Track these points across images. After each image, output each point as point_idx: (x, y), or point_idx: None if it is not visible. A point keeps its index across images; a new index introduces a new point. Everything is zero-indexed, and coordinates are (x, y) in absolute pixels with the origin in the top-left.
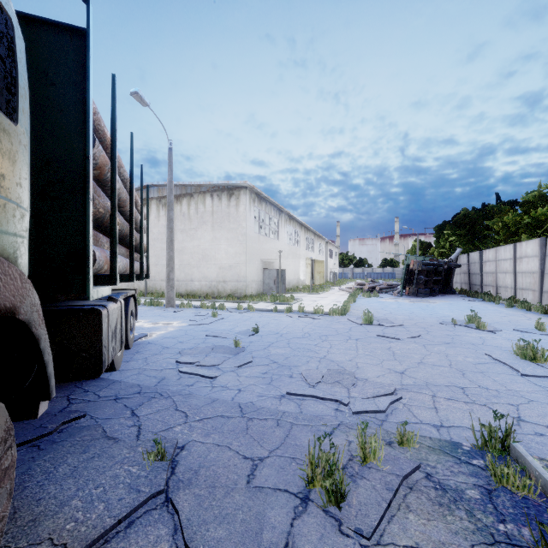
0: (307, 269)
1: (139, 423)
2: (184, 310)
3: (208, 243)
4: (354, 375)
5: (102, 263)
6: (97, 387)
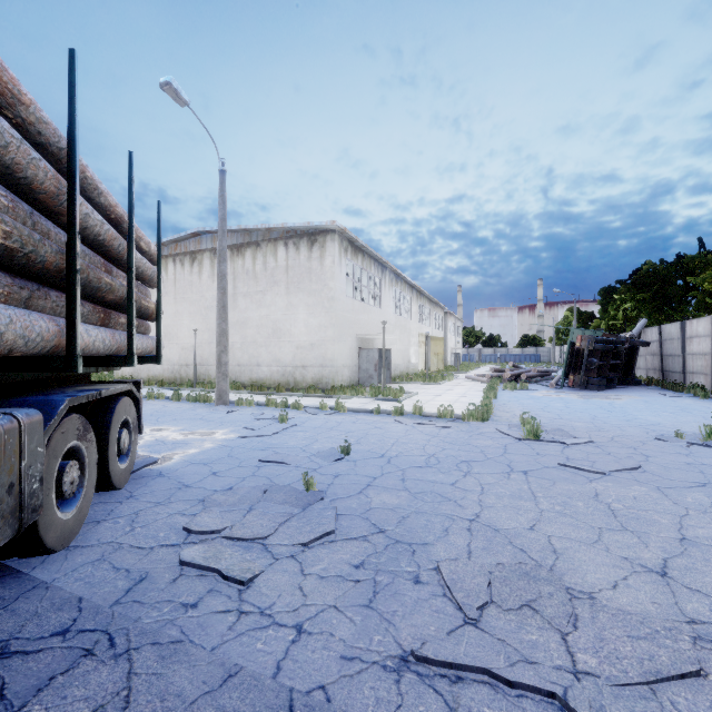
0: (421, 349)
1: None
2: (241, 409)
3: (281, 312)
4: (564, 585)
5: None
6: None
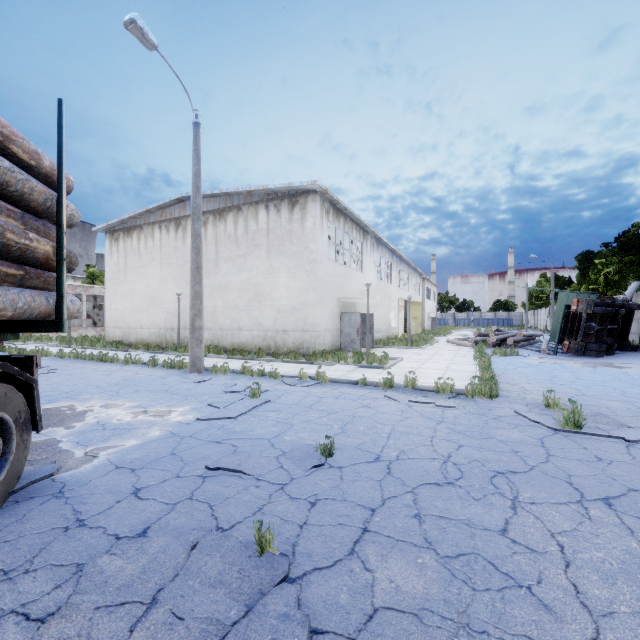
0: (400, 313)
1: None
2: (214, 378)
3: (262, 276)
4: None
5: None
6: None
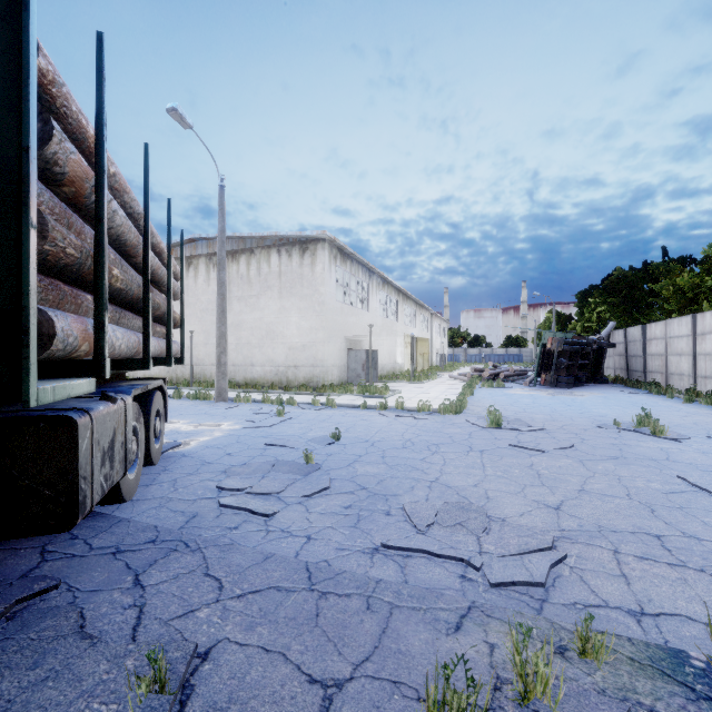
0: (407, 349)
1: (142, 601)
2: (240, 405)
3: (274, 315)
4: (486, 513)
5: (73, 340)
6: (91, 530)
